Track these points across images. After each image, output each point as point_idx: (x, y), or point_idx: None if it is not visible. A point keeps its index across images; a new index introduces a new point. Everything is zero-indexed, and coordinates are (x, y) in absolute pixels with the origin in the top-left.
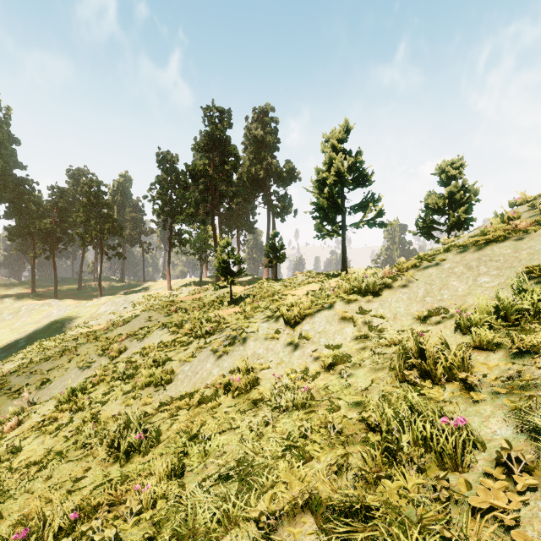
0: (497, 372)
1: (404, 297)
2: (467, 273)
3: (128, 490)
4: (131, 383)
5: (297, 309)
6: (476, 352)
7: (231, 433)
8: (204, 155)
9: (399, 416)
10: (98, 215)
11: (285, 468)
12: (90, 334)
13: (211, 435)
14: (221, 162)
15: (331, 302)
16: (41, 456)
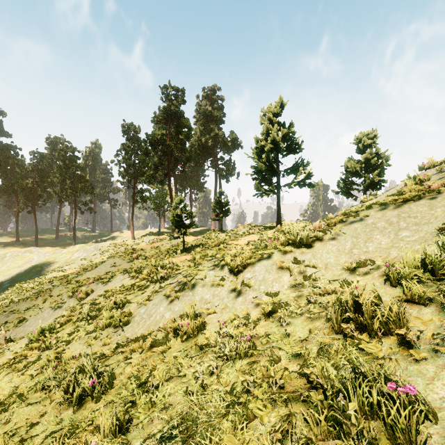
0: (432, 327)
1: (334, 249)
2: (388, 228)
3: (77, 442)
4: (94, 323)
5: (239, 259)
6: (408, 305)
7: (178, 380)
8: (161, 127)
9: (342, 376)
10: (72, 176)
11: (228, 429)
12: (64, 277)
13: (159, 383)
14: (176, 132)
15: (270, 252)
16: (6, 396)
